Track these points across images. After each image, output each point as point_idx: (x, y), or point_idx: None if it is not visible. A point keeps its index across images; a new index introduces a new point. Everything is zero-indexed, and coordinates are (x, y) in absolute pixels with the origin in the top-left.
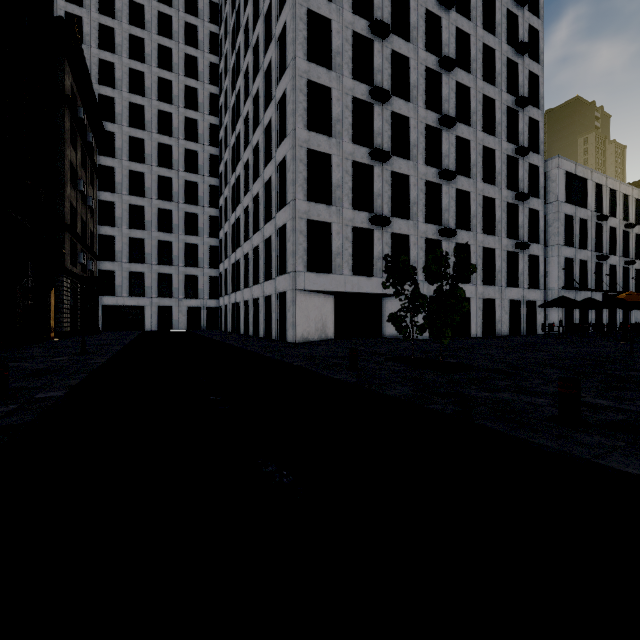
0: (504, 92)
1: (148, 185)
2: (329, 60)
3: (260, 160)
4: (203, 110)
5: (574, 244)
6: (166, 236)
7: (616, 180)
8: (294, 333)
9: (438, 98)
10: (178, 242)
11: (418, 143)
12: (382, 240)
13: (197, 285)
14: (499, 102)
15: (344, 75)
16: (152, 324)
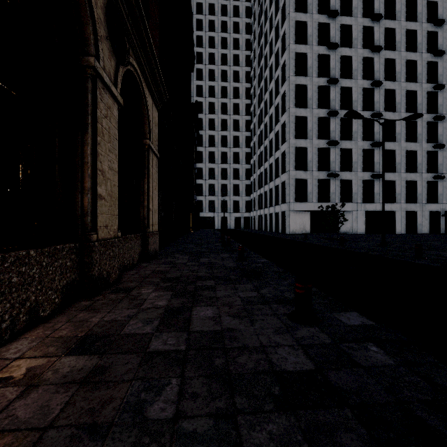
0: (424, 83)
1: (216, 157)
2: (306, 103)
3: (273, 148)
4: (242, 114)
5: None
6: (224, 181)
7: None
8: (289, 230)
9: (372, 101)
10: (230, 184)
11: (357, 130)
12: (335, 184)
13: (239, 205)
14: (420, 91)
15: (313, 108)
16: (218, 226)
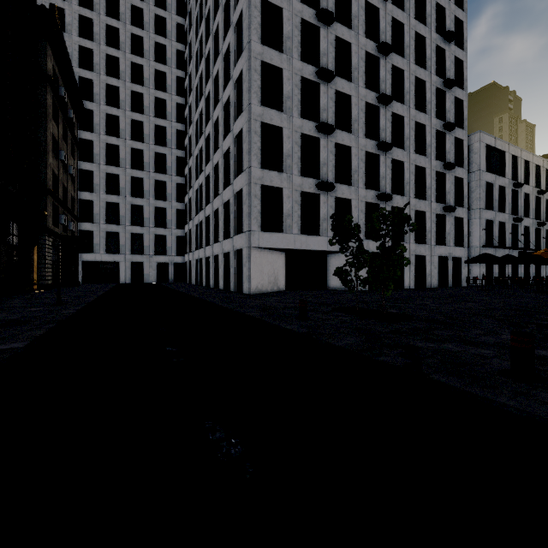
0: (433, 75)
1: (122, 156)
2: (280, 44)
3: (220, 133)
4: (171, 91)
5: (494, 208)
6: (138, 201)
7: (529, 152)
8: (249, 285)
9: (376, 79)
10: (149, 206)
11: (359, 118)
12: (327, 203)
13: (165, 243)
14: (429, 83)
15: (294, 57)
16: (126, 277)
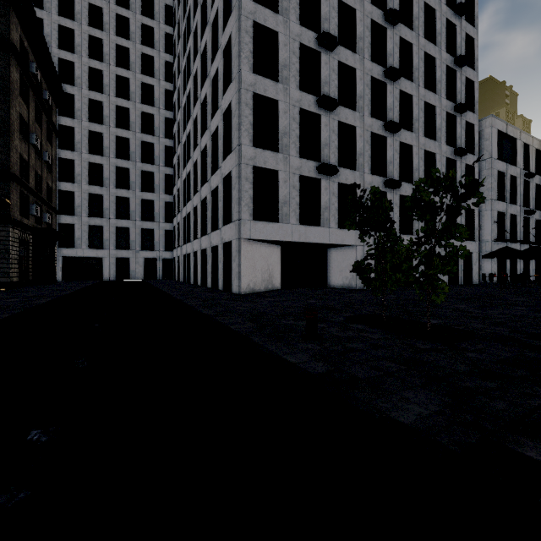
0: (443, 51)
1: (106, 144)
2: (276, 4)
3: (207, 112)
4: (159, 76)
5: (505, 199)
6: (124, 192)
7: (540, 141)
8: (239, 284)
9: (382, 52)
10: (135, 198)
11: (364, 95)
12: (329, 190)
13: (153, 238)
14: (439, 60)
15: (291, 20)
16: (110, 274)
